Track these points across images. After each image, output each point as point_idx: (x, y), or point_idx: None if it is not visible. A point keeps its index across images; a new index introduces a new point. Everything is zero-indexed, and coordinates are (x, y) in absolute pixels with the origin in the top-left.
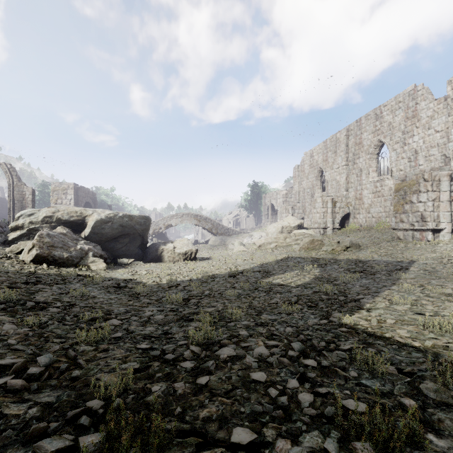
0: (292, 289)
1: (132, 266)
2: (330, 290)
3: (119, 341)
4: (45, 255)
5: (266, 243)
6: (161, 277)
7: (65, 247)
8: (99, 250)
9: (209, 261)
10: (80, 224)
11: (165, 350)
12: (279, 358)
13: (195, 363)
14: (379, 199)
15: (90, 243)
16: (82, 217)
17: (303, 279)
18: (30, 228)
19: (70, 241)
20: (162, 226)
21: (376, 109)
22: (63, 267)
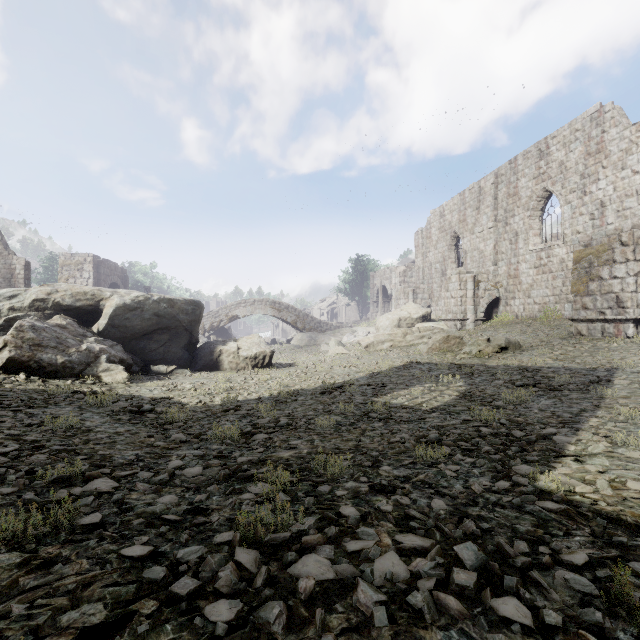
0: (426, 414)
1: (171, 377)
2: (492, 418)
3: (91, 534)
4: (25, 360)
5: (376, 343)
6: (214, 393)
7: (61, 347)
8: (119, 351)
9: (291, 369)
10: (91, 311)
11: (182, 561)
12: (437, 594)
13: (238, 606)
14: (544, 277)
15: (106, 342)
16: (95, 301)
17: (440, 397)
18: (10, 317)
19: (71, 338)
20: (224, 318)
21: (539, 142)
22: (54, 379)
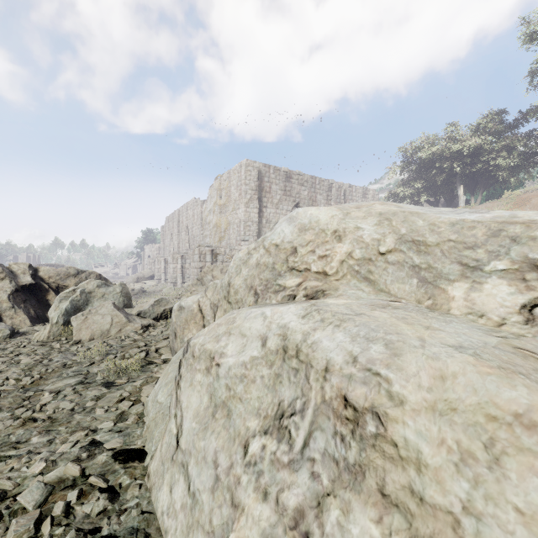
0: None
1: None
2: None
3: None
4: None
5: None
6: None
7: None
8: None
9: None
10: None
11: None
12: None
13: None
14: None
15: None
16: None
17: None
18: None
19: None
20: None
21: (187, 203)
22: None
